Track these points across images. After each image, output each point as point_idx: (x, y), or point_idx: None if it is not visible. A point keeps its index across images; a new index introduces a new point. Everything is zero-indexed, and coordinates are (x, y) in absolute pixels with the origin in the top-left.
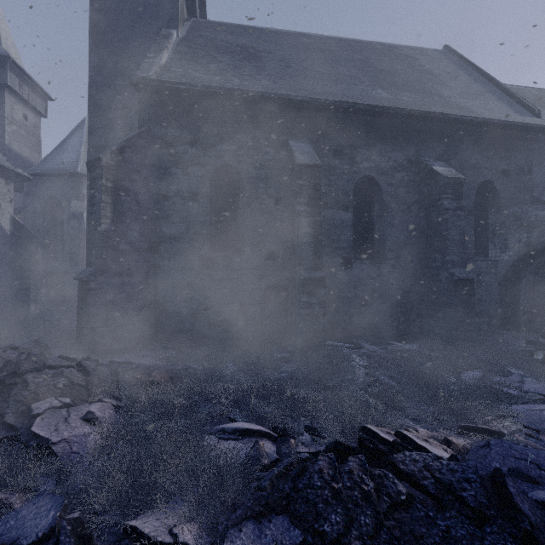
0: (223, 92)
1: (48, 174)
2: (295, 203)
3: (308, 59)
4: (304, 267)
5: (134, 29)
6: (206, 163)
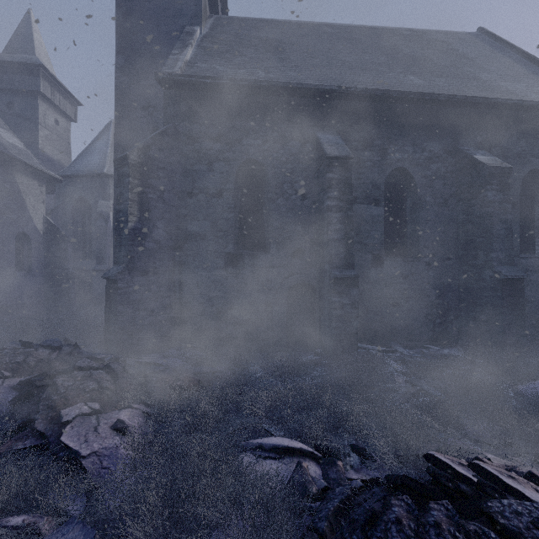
0: (249, 84)
1: (78, 175)
2: (325, 197)
3: (334, 48)
4: (334, 266)
5: (158, 28)
6: (231, 158)
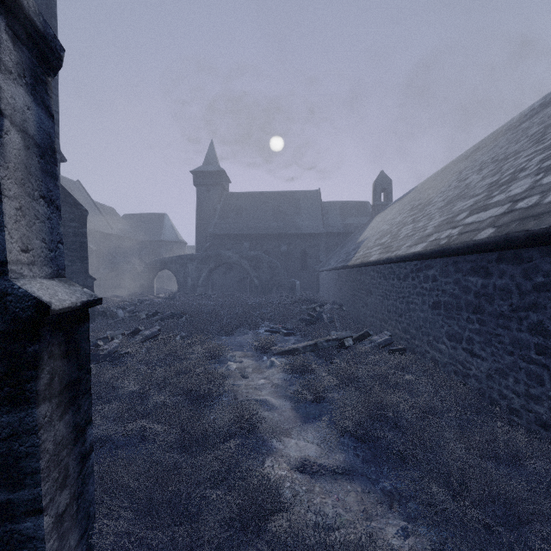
0: None
1: None
2: None
3: None
4: None
5: None
6: None
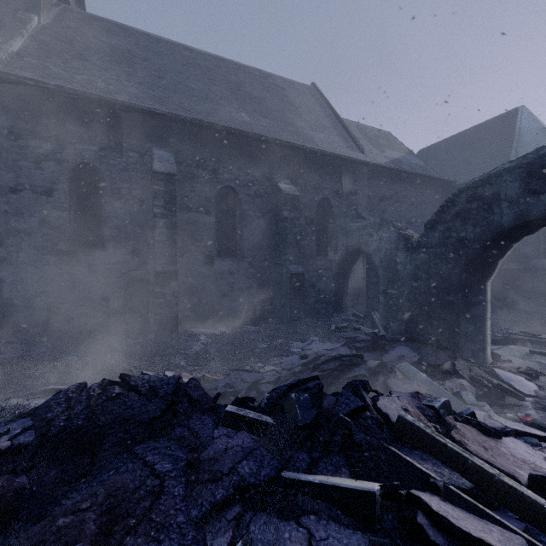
0: (79, 94)
1: None
2: (153, 205)
3: (184, 73)
4: (159, 263)
5: None
6: (63, 159)
